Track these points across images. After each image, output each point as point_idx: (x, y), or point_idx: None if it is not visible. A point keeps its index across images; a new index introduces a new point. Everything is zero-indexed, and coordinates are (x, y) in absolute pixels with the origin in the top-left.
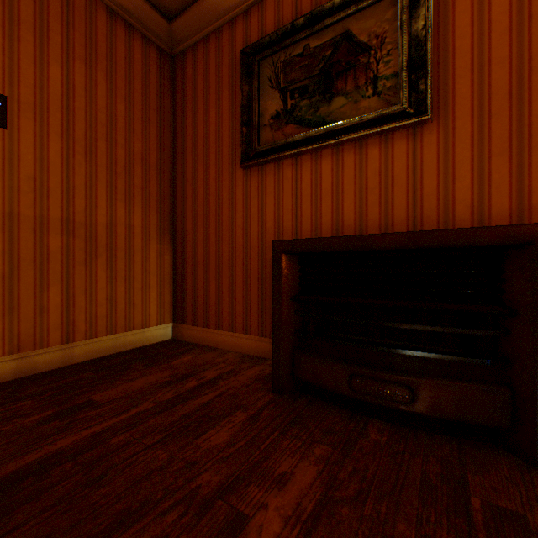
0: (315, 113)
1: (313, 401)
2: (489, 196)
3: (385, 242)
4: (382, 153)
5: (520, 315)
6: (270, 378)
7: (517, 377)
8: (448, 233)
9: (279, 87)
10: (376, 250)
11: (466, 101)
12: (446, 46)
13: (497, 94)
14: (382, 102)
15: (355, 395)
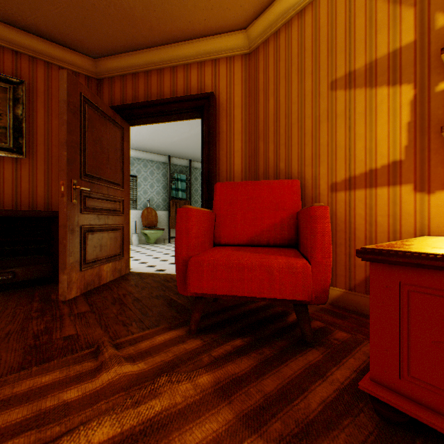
0: None
1: None
2: (53, 196)
3: (2, 213)
4: None
5: (57, 239)
6: None
7: (56, 259)
8: (32, 212)
9: None
10: None
11: (43, 155)
12: (34, 128)
13: (55, 158)
14: None
15: None
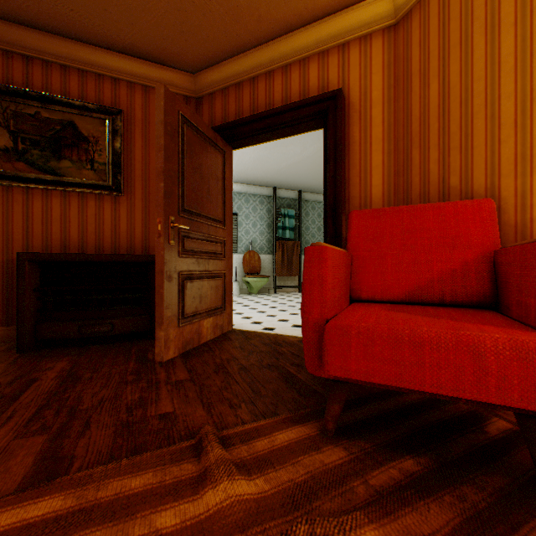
0: (48, 163)
1: (55, 349)
2: (150, 238)
3: (101, 258)
4: (98, 204)
5: (154, 287)
6: (10, 350)
7: (153, 310)
8: (129, 256)
9: (10, 128)
10: (95, 261)
11: (141, 192)
12: (132, 162)
13: (153, 194)
14: (98, 176)
15: (84, 336)
